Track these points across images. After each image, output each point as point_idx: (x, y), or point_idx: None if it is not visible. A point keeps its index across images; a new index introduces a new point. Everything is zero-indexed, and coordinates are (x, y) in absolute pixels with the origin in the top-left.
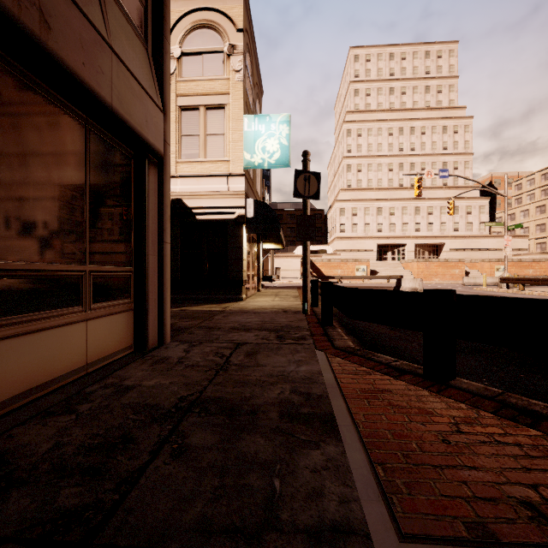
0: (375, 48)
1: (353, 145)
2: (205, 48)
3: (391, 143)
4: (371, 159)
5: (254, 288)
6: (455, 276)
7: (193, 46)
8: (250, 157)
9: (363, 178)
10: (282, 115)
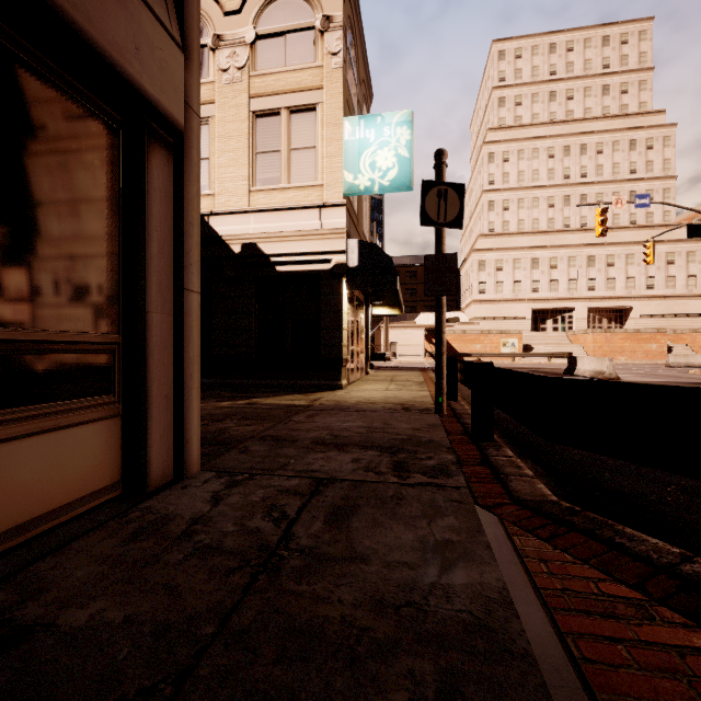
0: (528, 39)
1: (496, 174)
2: (289, 25)
3: (552, 168)
4: (522, 192)
5: (360, 371)
6: (650, 353)
7: (272, 24)
8: (353, 179)
9: (511, 219)
10: (401, 112)
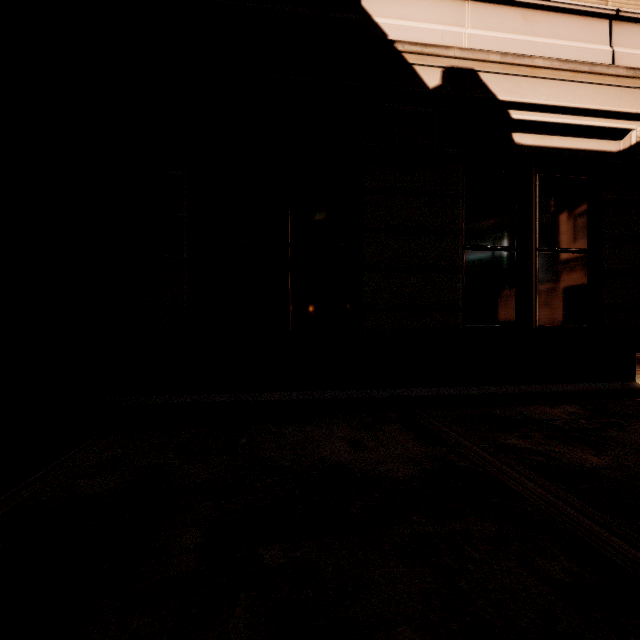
0: None
1: None
2: None
3: None
4: None
5: None
6: None
7: None
8: None
9: None
10: None
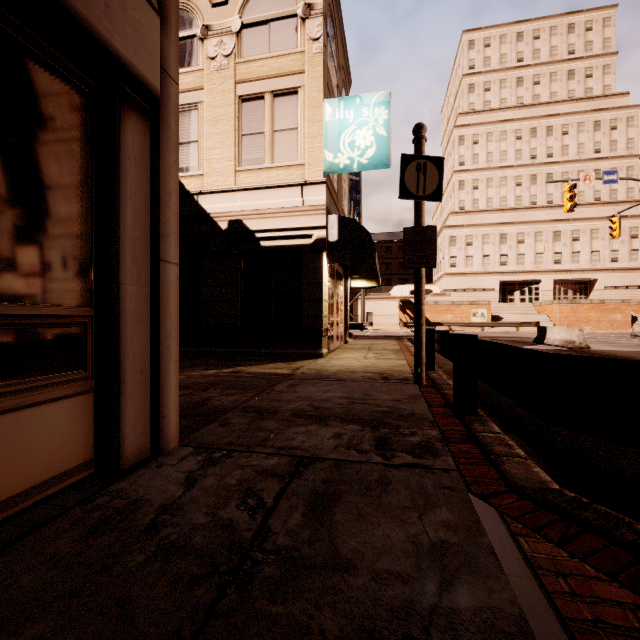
0: (497, 28)
1: (466, 155)
2: (273, 14)
3: (519, 149)
4: (491, 172)
5: (340, 339)
6: (615, 322)
7: (257, 14)
8: (333, 158)
9: (480, 197)
10: (379, 93)
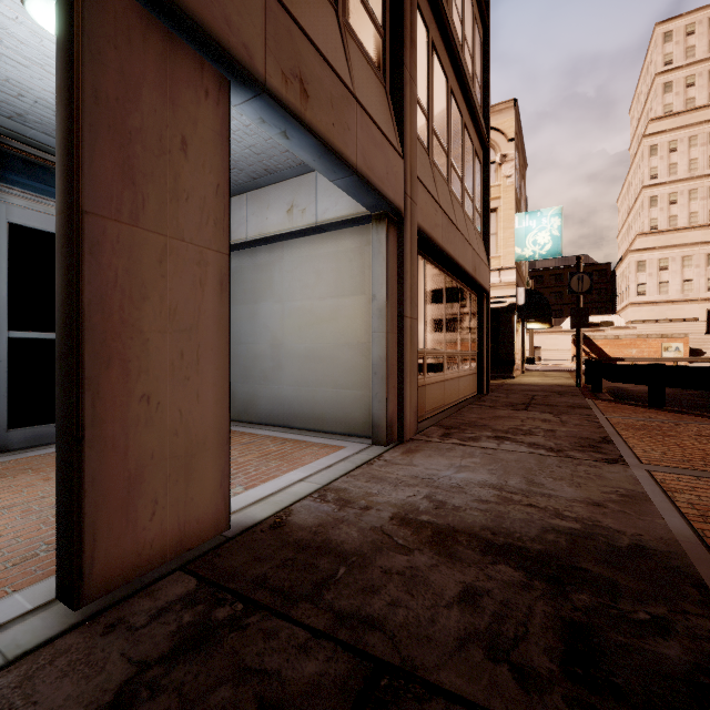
0: (704, 10)
1: (660, 166)
2: None
3: None
4: (695, 182)
5: (518, 370)
6: None
7: None
8: (521, 251)
9: (680, 212)
10: (554, 208)
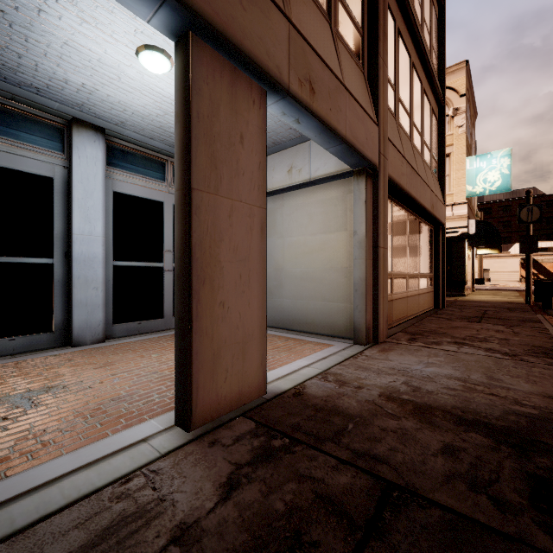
0: None
1: None
2: None
3: None
4: None
5: (469, 289)
6: None
7: None
8: (472, 189)
9: None
10: (503, 150)
